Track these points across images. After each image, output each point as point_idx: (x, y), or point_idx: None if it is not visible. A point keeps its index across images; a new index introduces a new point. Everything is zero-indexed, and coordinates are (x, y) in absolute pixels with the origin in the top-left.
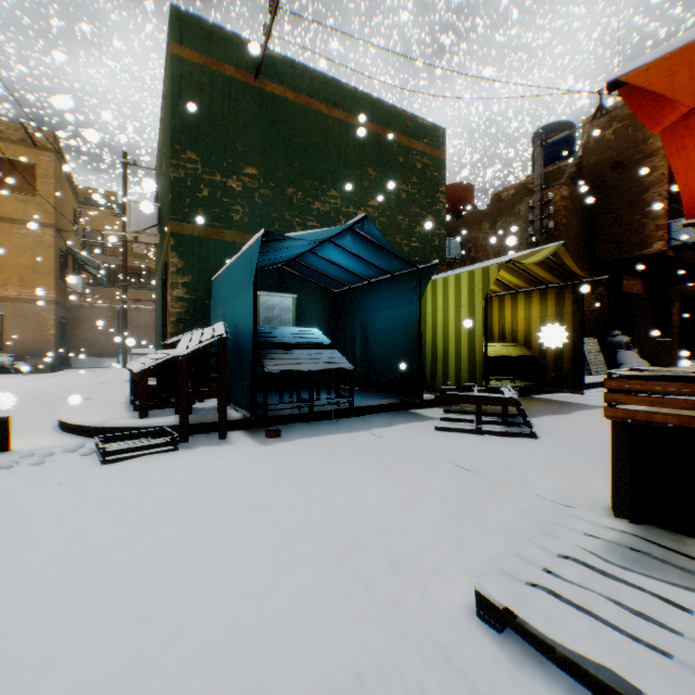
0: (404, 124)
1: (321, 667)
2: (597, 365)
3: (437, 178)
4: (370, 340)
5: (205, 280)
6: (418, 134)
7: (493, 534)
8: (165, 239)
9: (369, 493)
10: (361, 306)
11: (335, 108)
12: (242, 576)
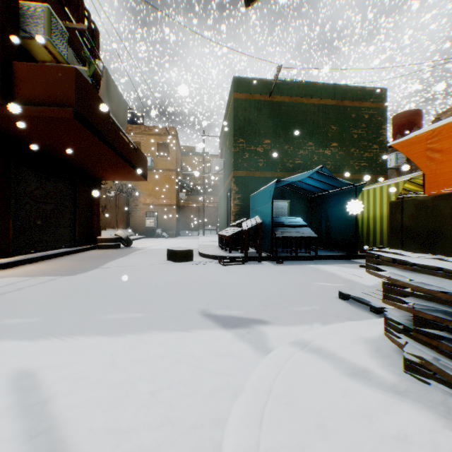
0: (355, 94)
1: (295, 297)
2: None
3: (379, 121)
4: (330, 222)
5: (247, 196)
6: (365, 97)
7: None
8: (228, 177)
9: (316, 279)
10: (324, 204)
11: (311, 98)
12: (275, 286)
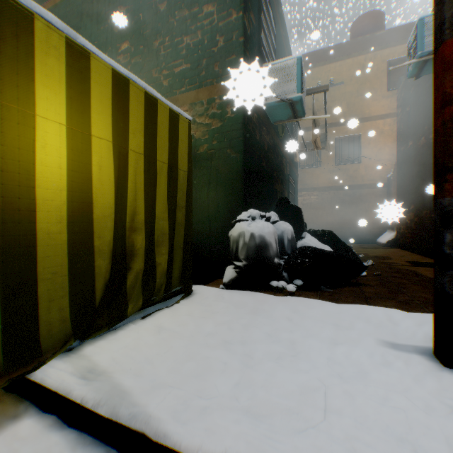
0: None
1: None
2: None
3: None
4: None
5: None
6: None
7: None
8: None
9: None
10: None
11: None
12: None
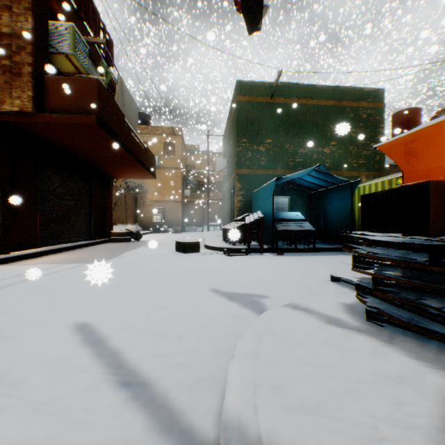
0: (353, 94)
1: (292, 280)
2: None
3: (377, 120)
4: (328, 217)
5: (250, 192)
6: (363, 97)
7: None
8: (232, 175)
9: (312, 267)
10: (323, 200)
11: (310, 99)
12: (274, 272)
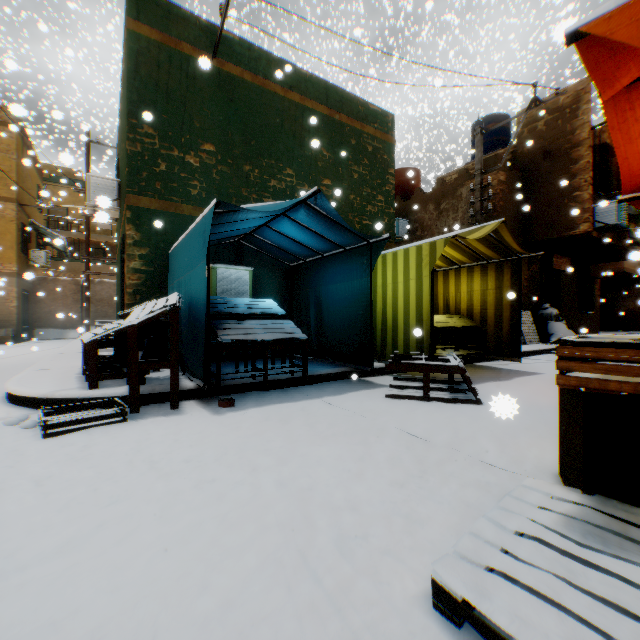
0: (356, 109)
1: None
2: (531, 335)
3: (386, 161)
4: (324, 311)
5: (163, 253)
6: (369, 119)
7: (446, 507)
8: (124, 212)
9: (320, 464)
10: (315, 279)
11: (290, 90)
12: (176, 565)
